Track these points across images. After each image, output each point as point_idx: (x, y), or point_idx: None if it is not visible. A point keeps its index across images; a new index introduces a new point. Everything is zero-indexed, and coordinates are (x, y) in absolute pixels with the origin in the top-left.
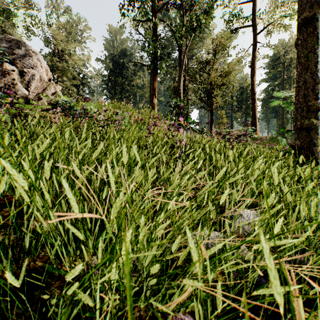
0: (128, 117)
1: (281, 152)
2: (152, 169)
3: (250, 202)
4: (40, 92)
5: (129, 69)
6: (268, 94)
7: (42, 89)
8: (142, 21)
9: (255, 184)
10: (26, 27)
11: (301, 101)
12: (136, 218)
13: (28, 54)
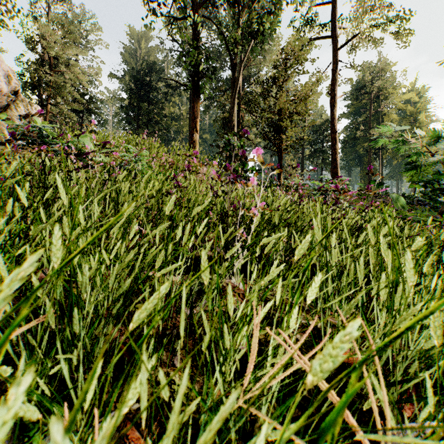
0: (145, 157)
1: None
2: (110, 425)
3: None
4: None
5: (159, 91)
6: (349, 134)
7: None
8: (177, 18)
9: None
10: None
11: None
12: None
13: None
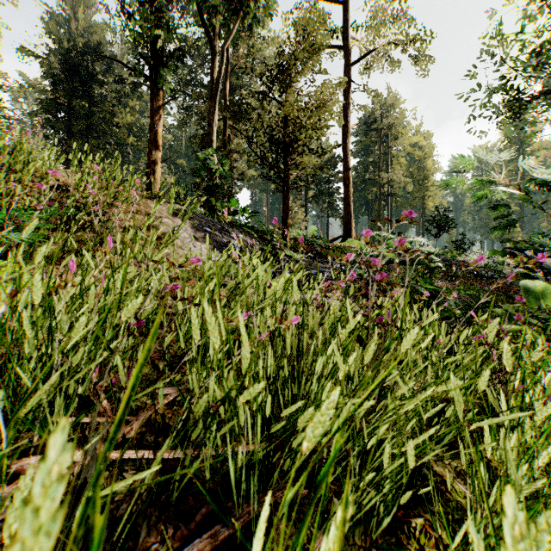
0: None
1: None
2: None
3: None
4: None
5: (106, 87)
6: (357, 176)
7: None
8: None
9: None
10: None
11: None
12: None
13: None
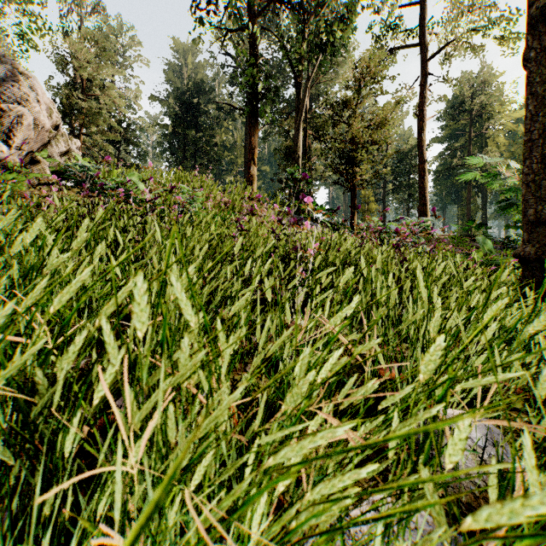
0: (201, 198)
1: (505, 270)
2: (235, 334)
3: (470, 396)
4: (35, 150)
5: (208, 115)
6: (444, 163)
7: (39, 143)
8: (231, 30)
9: (486, 356)
10: (20, 34)
11: (536, 169)
12: (172, 526)
13: (12, 76)
